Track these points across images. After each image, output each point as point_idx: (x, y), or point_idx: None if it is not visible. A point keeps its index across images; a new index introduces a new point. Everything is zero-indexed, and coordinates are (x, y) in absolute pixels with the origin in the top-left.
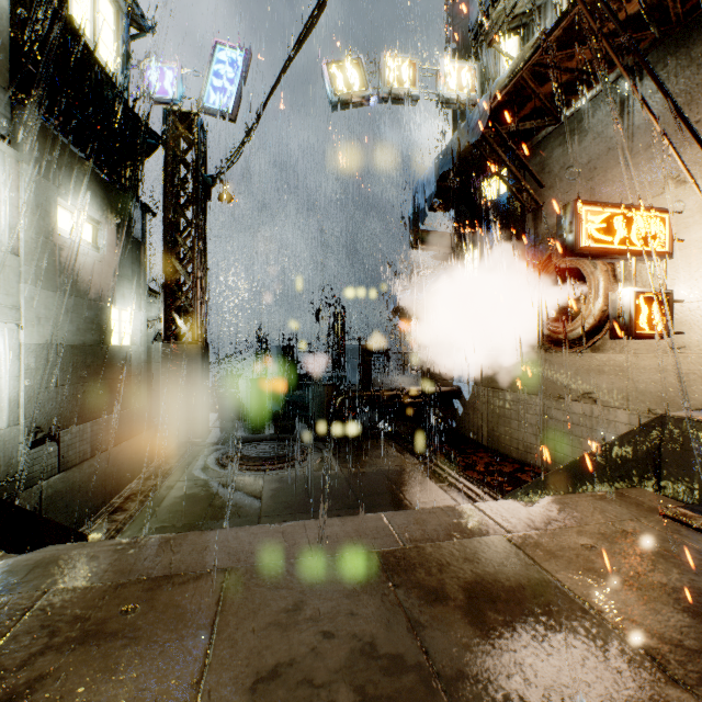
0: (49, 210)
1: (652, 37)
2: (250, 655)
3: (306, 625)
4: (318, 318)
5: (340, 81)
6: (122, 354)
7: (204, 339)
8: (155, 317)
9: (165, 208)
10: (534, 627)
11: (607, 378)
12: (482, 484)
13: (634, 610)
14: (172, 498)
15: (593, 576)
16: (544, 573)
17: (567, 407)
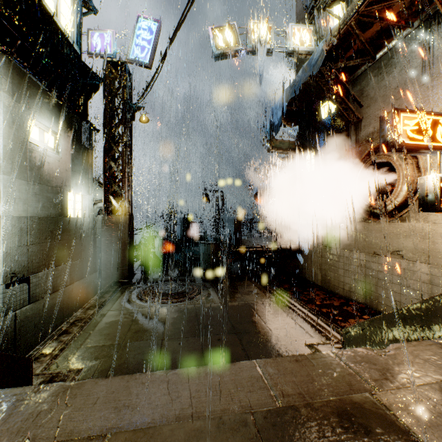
0: (22, 124)
1: None
2: None
3: None
4: (207, 200)
5: (221, 40)
6: (75, 223)
7: (130, 213)
8: (98, 199)
9: (104, 126)
10: None
11: (412, 241)
12: (321, 316)
13: None
14: (103, 323)
15: None
16: None
17: (381, 260)
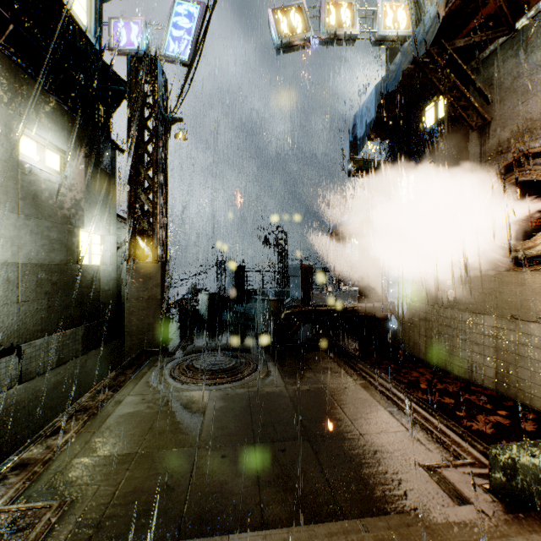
0: (9, 135)
1: None
2: None
3: None
4: (266, 243)
5: (284, 25)
6: (90, 272)
7: (165, 259)
8: (124, 240)
9: (129, 143)
10: None
11: None
12: (437, 412)
13: None
14: (116, 417)
15: None
16: None
17: (524, 328)
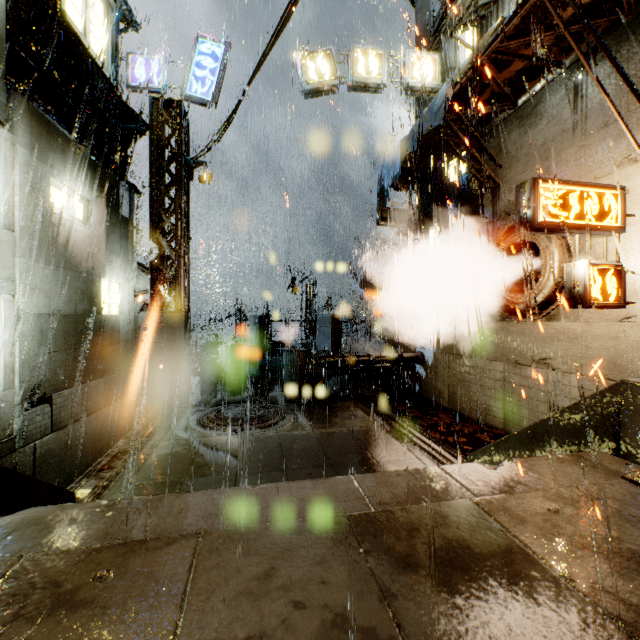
0: (43, 189)
1: (604, 25)
2: (220, 627)
3: (277, 594)
4: (292, 290)
5: (312, 71)
6: (111, 323)
7: (187, 309)
8: (142, 289)
9: (150, 188)
10: (507, 598)
11: (561, 345)
12: (444, 444)
13: (607, 579)
14: (156, 456)
15: (563, 542)
16: (513, 538)
17: (524, 372)
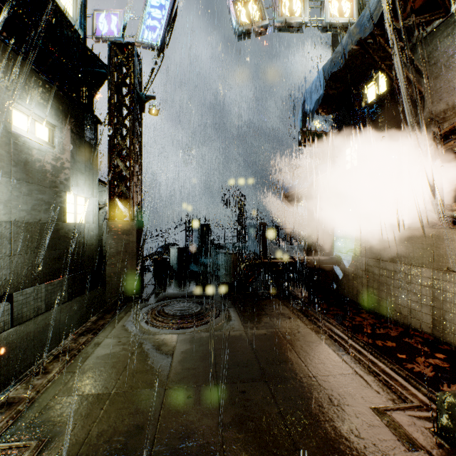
0: (3, 109)
1: None
2: None
3: None
4: (227, 205)
5: (243, 15)
6: (76, 230)
7: (140, 218)
8: (105, 202)
9: (109, 118)
10: None
11: None
12: (382, 356)
13: None
14: (94, 358)
15: None
16: None
17: None
